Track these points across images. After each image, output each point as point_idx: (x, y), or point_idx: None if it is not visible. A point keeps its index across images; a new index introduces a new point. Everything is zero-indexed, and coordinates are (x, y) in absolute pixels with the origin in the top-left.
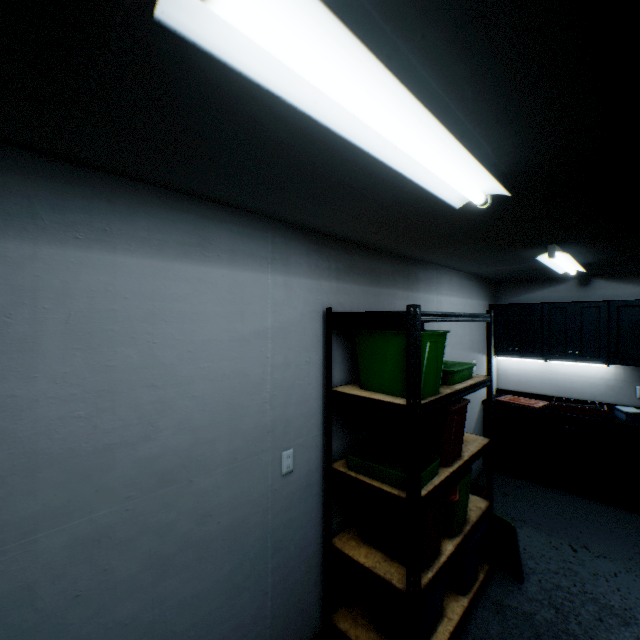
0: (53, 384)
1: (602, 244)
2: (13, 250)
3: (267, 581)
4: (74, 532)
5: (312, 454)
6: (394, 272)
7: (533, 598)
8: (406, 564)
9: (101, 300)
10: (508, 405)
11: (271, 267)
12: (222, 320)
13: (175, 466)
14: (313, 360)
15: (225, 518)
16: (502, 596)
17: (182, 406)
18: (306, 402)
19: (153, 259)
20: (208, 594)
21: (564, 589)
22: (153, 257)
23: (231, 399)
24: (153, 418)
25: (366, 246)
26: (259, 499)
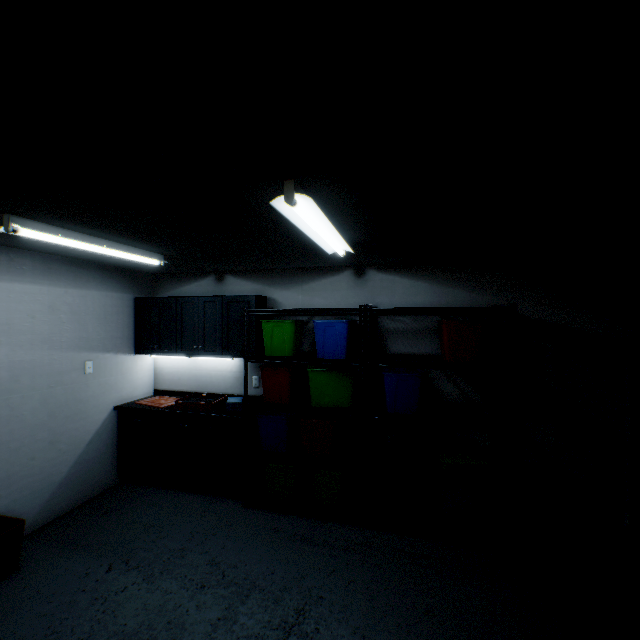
0: None
1: (86, 223)
2: None
3: None
4: None
5: None
6: None
7: None
8: None
9: None
10: (137, 408)
11: None
12: None
13: None
14: None
15: None
16: None
17: None
18: None
19: None
20: None
21: None
22: None
23: None
24: None
25: None
26: None
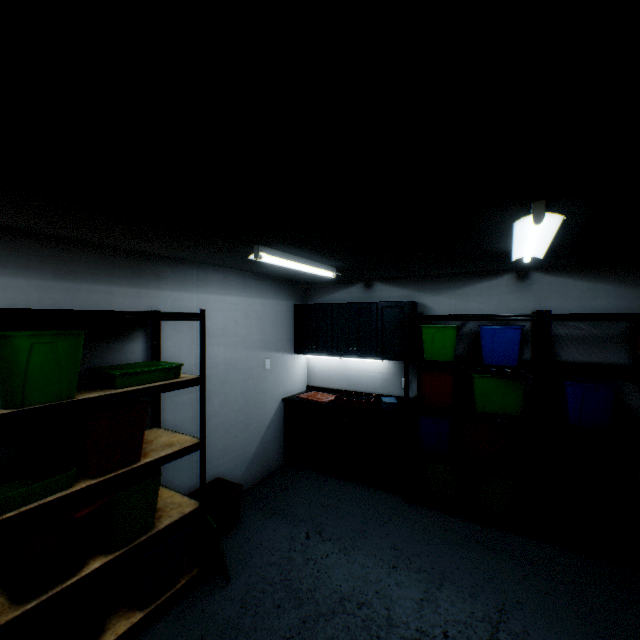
0: None
1: (305, 247)
2: None
3: None
4: None
5: None
6: (111, 267)
7: (229, 596)
8: None
9: None
10: (301, 401)
11: None
12: None
13: None
14: None
15: None
16: (198, 600)
17: None
18: None
19: None
20: None
21: (268, 580)
22: None
23: None
24: None
25: (47, 235)
26: None
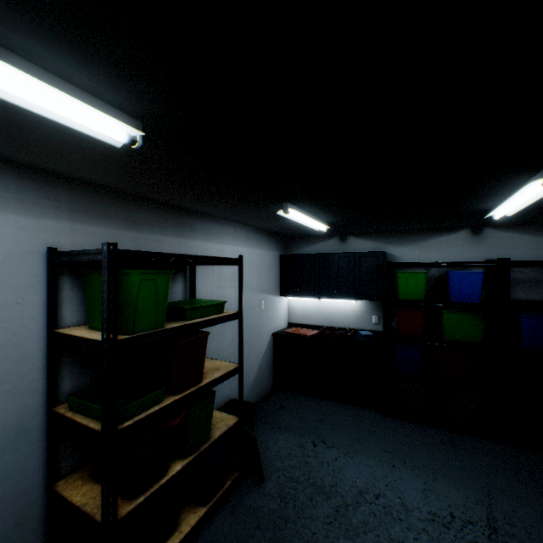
0: None
1: (323, 205)
2: None
3: None
4: None
5: (29, 399)
6: (161, 219)
7: (268, 493)
8: (102, 497)
9: None
10: (290, 335)
11: None
12: None
13: None
14: (30, 301)
15: None
16: (243, 497)
17: None
18: (17, 345)
19: None
20: None
21: (295, 480)
22: None
23: None
24: None
25: (119, 191)
26: None
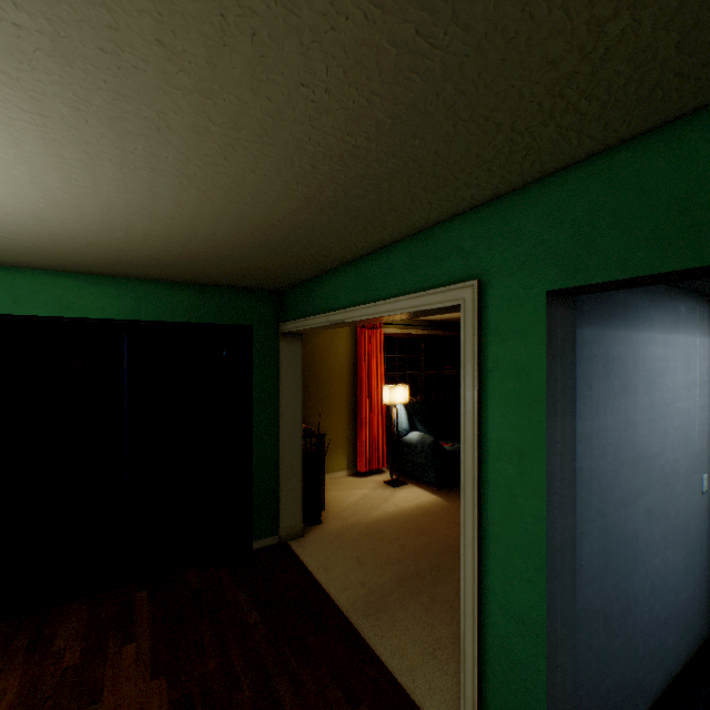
0: (640, 414)
1: None
2: (632, 336)
3: (695, 572)
4: (644, 504)
5: None
6: None
7: None
8: None
9: (650, 362)
10: None
11: (697, 331)
12: (681, 373)
13: (668, 473)
14: None
15: (682, 517)
16: None
17: (670, 433)
18: (709, 437)
19: (662, 334)
20: (677, 568)
21: None
22: (662, 332)
23: (684, 430)
24: (662, 439)
25: None
26: (693, 508)
